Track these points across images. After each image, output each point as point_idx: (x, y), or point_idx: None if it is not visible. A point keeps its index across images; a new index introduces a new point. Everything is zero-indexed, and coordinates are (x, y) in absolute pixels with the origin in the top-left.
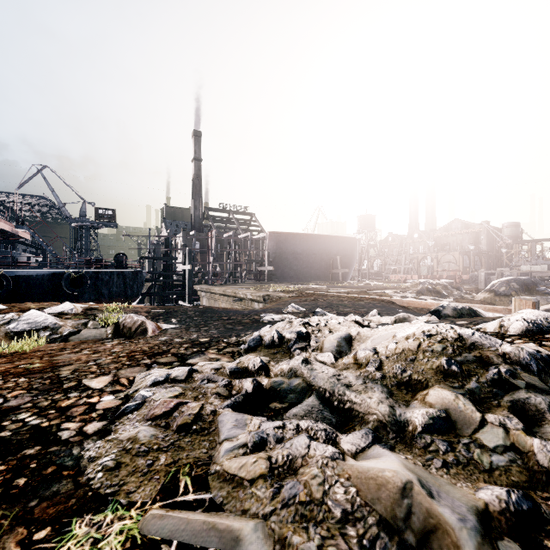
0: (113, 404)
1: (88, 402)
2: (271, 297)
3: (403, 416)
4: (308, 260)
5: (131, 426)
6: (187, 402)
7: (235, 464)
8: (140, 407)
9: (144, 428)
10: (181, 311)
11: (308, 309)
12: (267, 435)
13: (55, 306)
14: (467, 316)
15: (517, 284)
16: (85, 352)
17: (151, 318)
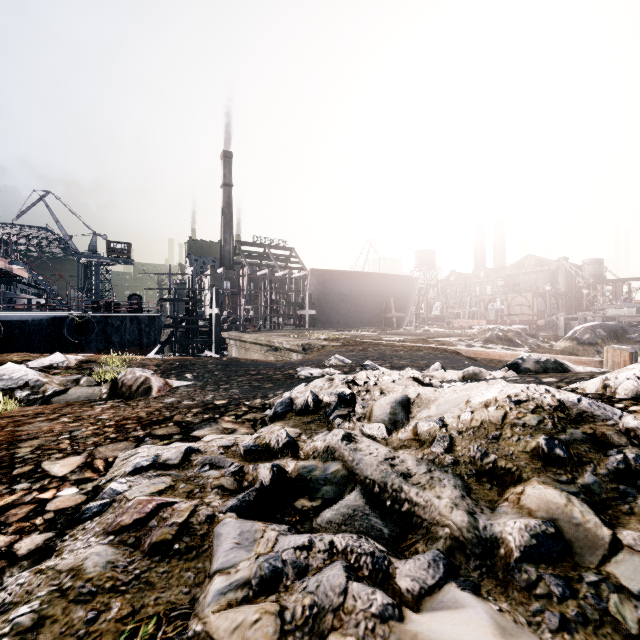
0: (73, 502)
1: (37, 499)
2: (313, 346)
3: (489, 530)
4: (357, 303)
5: (83, 544)
6: (173, 503)
7: (225, 623)
8: (105, 510)
9: (99, 549)
10: (200, 364)
11: (355, 362)
12: (284, 562)
13: (42, 358)
14: (553, 371)
15: (604, 331)
16: (63, 420)
17: (161, 373)
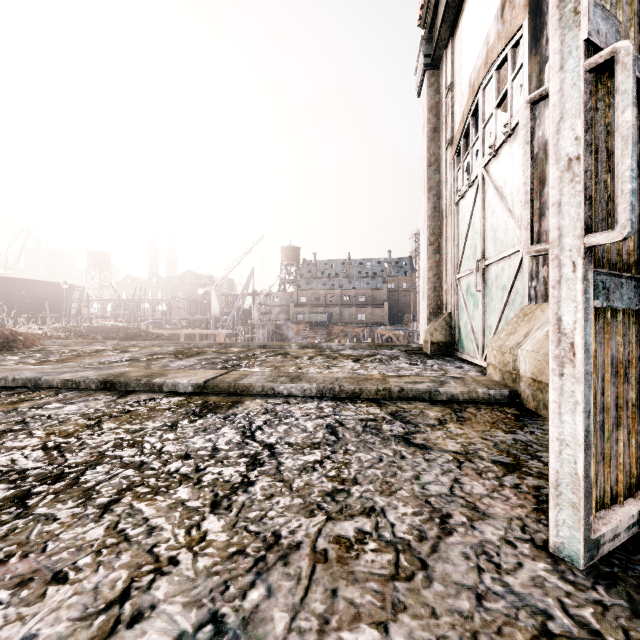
0: None
1: None
2: None
3: None
4: (7, 304)
5: None
6: None
7: None
8: None
9: None
10: None
11: None
12: None
13: None
14: None
15: (152, 324)
16: None
17: None
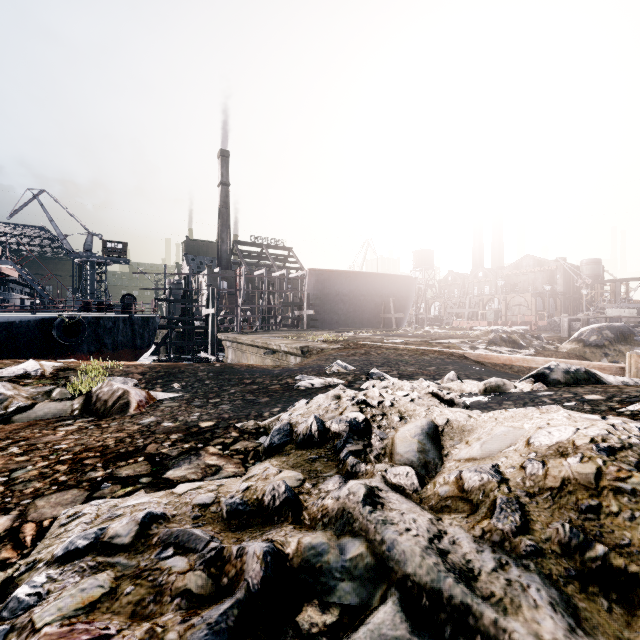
0: None
1: None
2: (312, 349)
3: None
4: (356, 303)
5: None
6: (103, 639)
7: None
8: None
9: None
10: (190, 371)
11: (358, 368)
12: None
13: (13, 366)
14: (585, 382)
15: (611, 333)
16: (11, 451)
17: (146, 382)
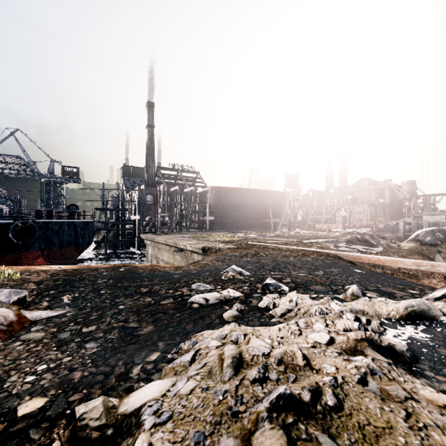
0: None
1: None
2: (211, 247)
3: None
4: (245, 211)
5: None
6: None
7: None
8: None
9: None
10: (90, 279)
11: (252, 273)
12: None
13: None
14: None
15: (442, 234)
16: None
17: (36, 294)
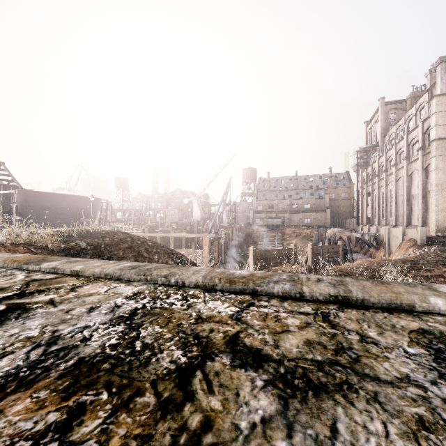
0: None
1: None
2: None
3: None
4: (57, 212)
5: None
6: None
7: None
8: None
9: None
10: None
11: None
12: None
13: None
14: None
15: (149, 227)
16: None
17: None
